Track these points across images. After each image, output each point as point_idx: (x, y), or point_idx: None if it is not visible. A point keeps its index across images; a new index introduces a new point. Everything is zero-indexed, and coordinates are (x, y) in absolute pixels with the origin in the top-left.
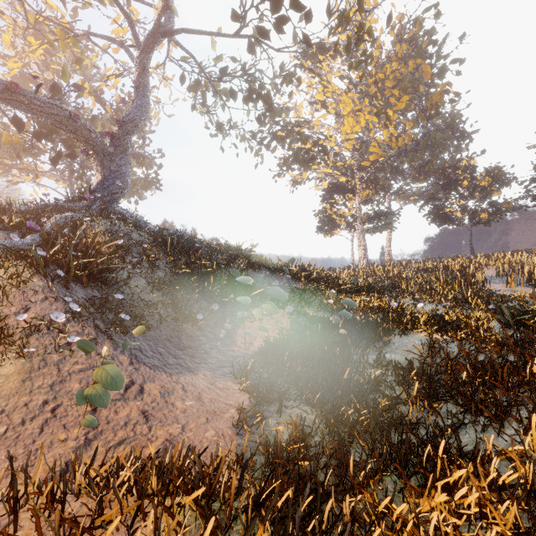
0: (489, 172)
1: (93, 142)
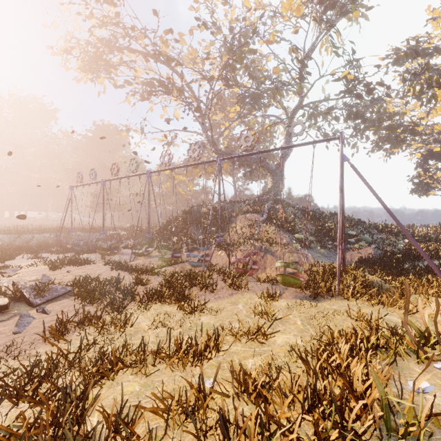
0: None
1: (269, 169)
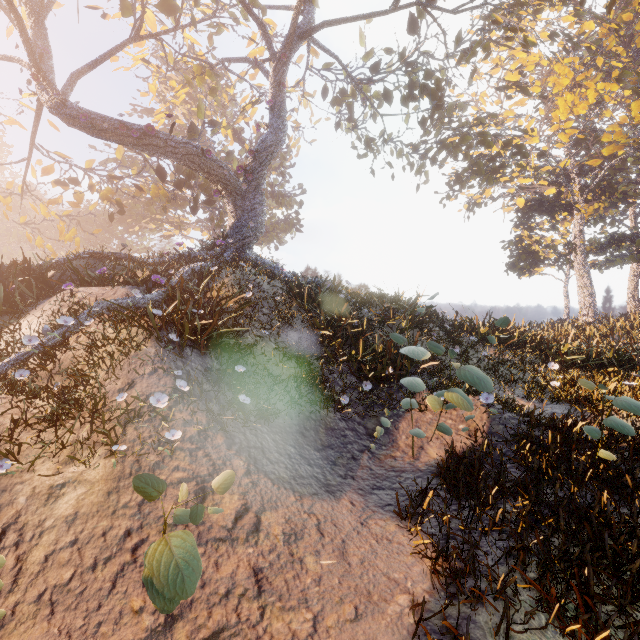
0: None
1: (226, 181)
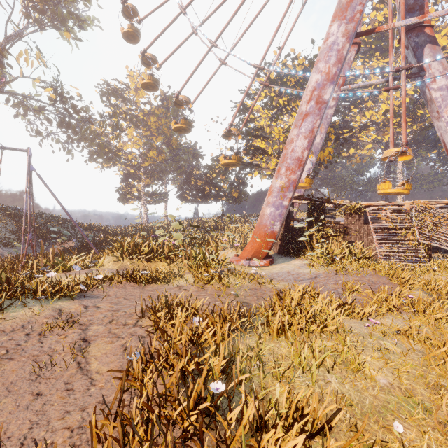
0: (201, 179)
1: None
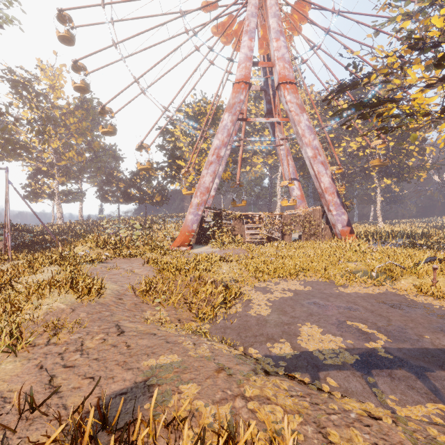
0: (123, 181)
1: None
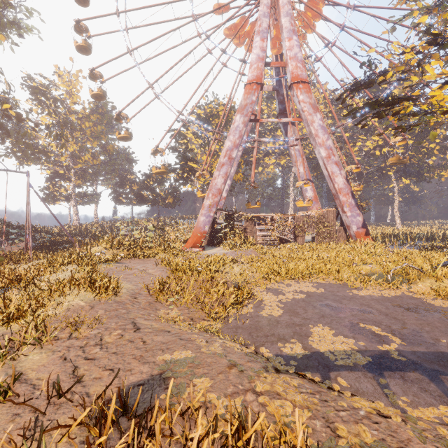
0: (137, 184)
1: None
